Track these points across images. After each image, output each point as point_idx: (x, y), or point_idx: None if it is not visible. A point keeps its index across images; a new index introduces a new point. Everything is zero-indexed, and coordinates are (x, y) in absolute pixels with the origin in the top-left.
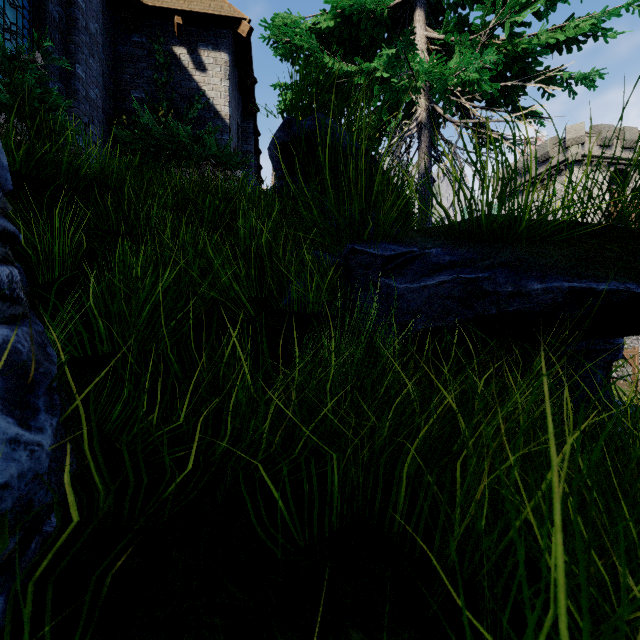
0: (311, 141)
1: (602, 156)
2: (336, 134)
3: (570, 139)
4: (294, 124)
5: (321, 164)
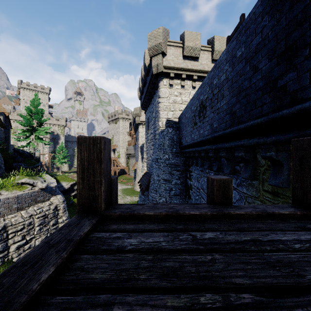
0: (17, 151)
1: (127, 118)
2: (20, 151)
3: (119, 113)
4: (15, 149)
5: (18, 152)
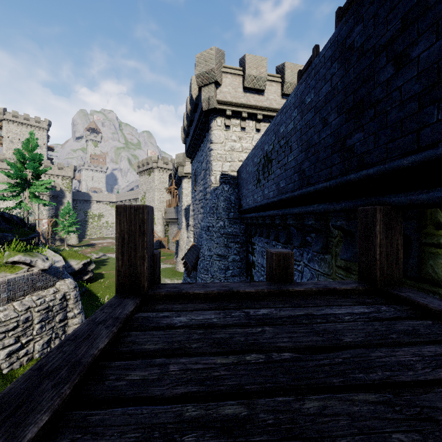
0: (1, 215)
1: (165, 168)
2: (5, 215)
3: (153, 160)
4: None
5: (3, 217)
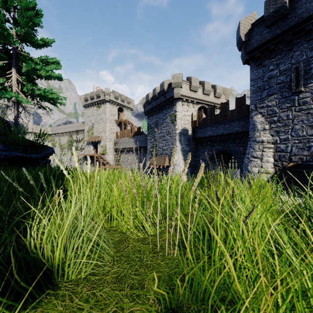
0: None
1: (115, 101)
2: None
3: (106, 92)
4: None
5: None
